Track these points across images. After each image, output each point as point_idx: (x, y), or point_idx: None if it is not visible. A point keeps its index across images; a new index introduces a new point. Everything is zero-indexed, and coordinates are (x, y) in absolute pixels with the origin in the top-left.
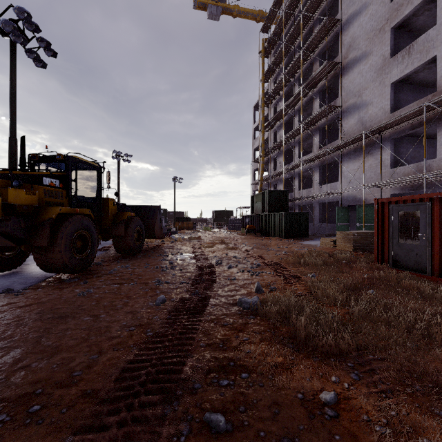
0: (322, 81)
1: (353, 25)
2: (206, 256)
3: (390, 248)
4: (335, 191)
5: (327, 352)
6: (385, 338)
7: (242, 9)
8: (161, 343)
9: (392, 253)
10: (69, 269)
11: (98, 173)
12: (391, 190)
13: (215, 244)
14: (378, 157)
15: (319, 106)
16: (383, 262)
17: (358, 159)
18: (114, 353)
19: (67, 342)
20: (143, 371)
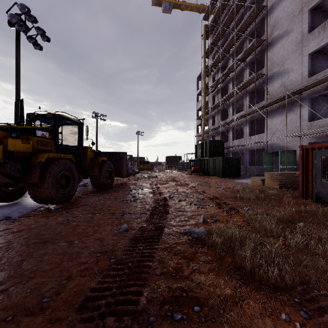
0: (251, 55)
1: (277, 10)
2: (161, 191)
3: (313, 187)
4: (262, 141)
5: (272, 285)
6: (325, 272)
7: (188, 4)
8: (121, 270)
9: (315, 190)
10: (55, 201)
11: (79, 127)
12: (308, 139)
13: (168, 182)
14: (297, 113)
15: (249, 75)
16: (307, 198)
17: (281, 115)
18: (80, 279)
19: (43, 267)
20: (104, 301)
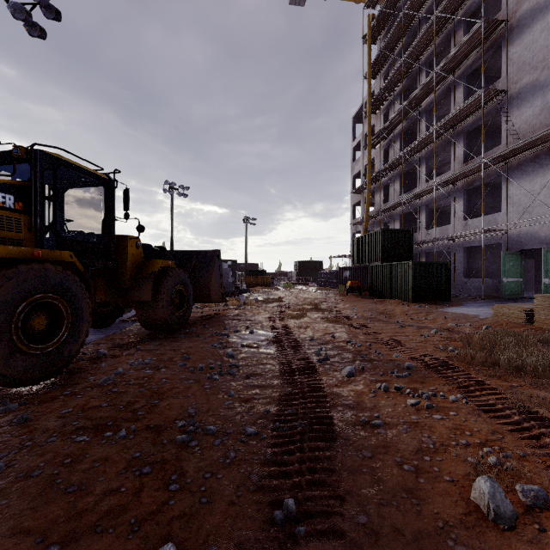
0: (470, 57)
1: None
2: (295, 338)
3: None
4: (494, 228)
5: None
6: None
7: None
8: None
9: None
10: (6, 380)
11: (105, 191)
12: None
13: (306, 312)
14: None
15: (463, 98)
16: None
17: (543, 172)
18: None
19: None
20: None
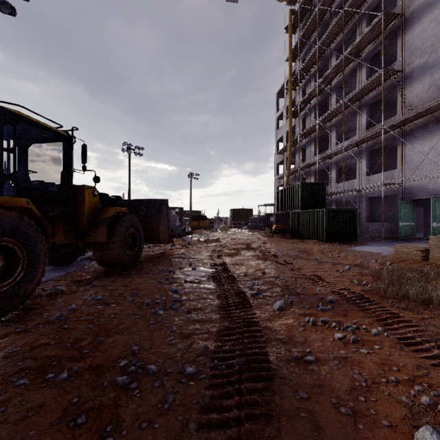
0: (372, 44)
1: None
2: (231, 273)
3: None
4: (391, 182)
5: None
6: None
7: None
8: None
9: None
10: None
11: (64, 146)
12: None
13: (240, 251)
14: None
15: (366, 77)
16: None
17: (431, 136)
18: None
19: None
20: None
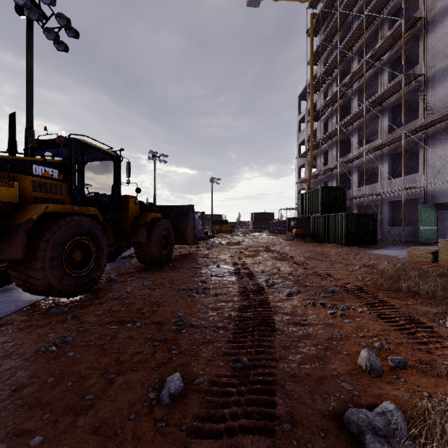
0: (394, 47)
1: None
2: (250, 270)
3: None
4: (413, 186)
5: None
6: None
7: None
8: None
9: None
10: (59, 293)
11: (114, 164)
12: None
13: (259, 253)
14: None
15: (388, 80)
16: None
17: None
18: None
19: None
20: None
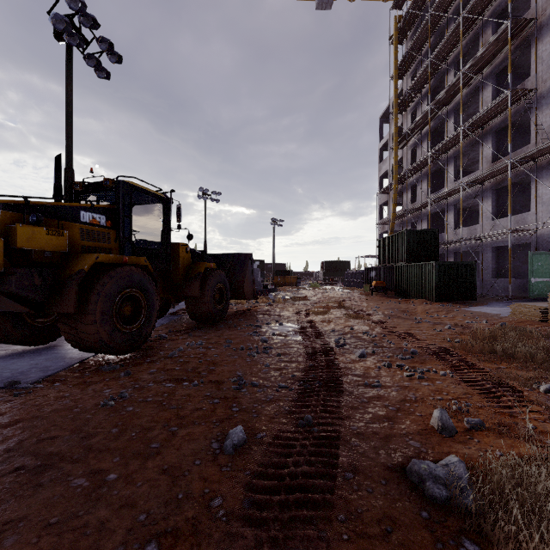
0: (499, 56)
1: None
2: (319, 329)
3: None
4: (523, 227)
5: None
6: None
7: None
8: None
9: None
10: (110, 349)
11: (164, 207)
12: None
13: (330, 309)
14: None
15: (491, 97)
16: None
17: None
18: None
19: None
20: None
